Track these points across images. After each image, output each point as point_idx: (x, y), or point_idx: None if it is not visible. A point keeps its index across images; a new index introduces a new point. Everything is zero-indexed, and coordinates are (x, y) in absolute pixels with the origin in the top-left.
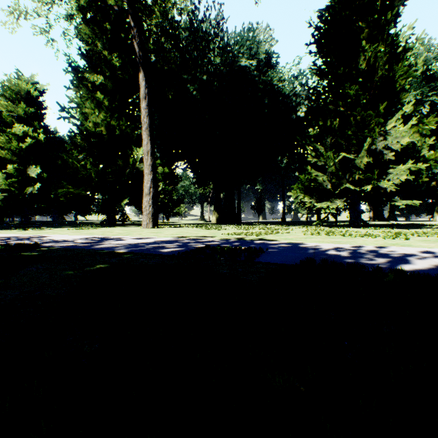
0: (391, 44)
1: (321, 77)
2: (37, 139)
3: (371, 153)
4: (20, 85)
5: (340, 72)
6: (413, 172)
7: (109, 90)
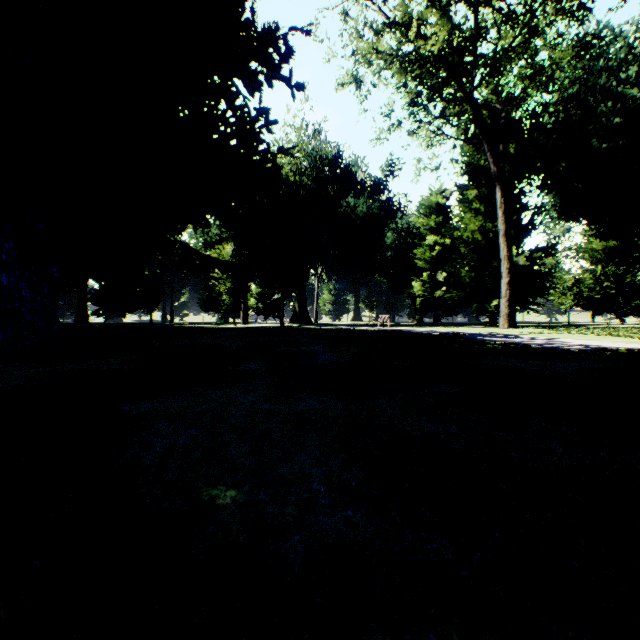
0: None
1: None
2: (443, 244)
3: None
4: (431, 200)
5: None
6: None
7: (485, 196)
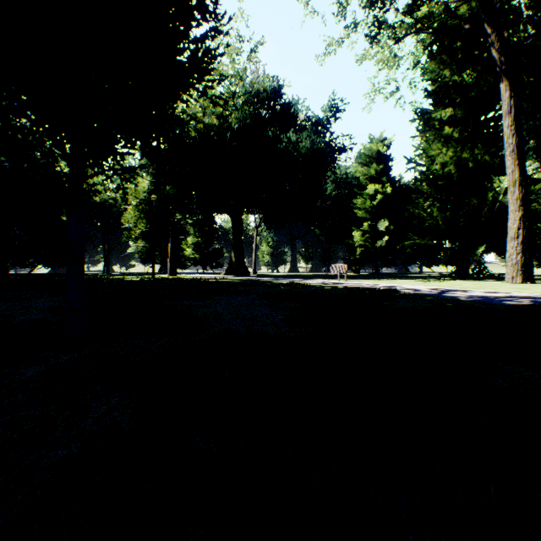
0: None
1: None
2: (384, 193)
3: None
4: (371, 148)
5: None
6: None
7: (459, 118)
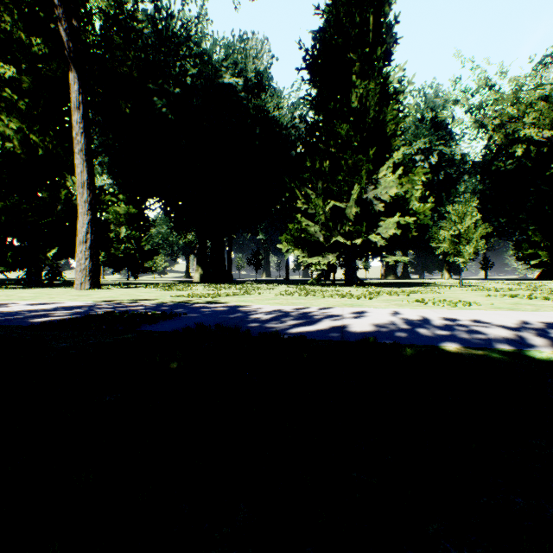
0: (382, 83)
1: (316, 110)
2: None
3: (364, 203)
4: None
5: (331, 107)
6: (404, 225)
7: (28, 90)
